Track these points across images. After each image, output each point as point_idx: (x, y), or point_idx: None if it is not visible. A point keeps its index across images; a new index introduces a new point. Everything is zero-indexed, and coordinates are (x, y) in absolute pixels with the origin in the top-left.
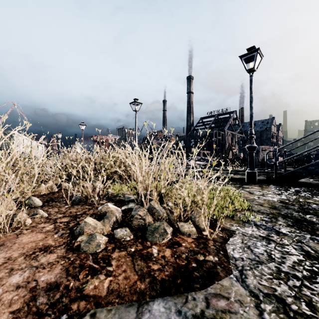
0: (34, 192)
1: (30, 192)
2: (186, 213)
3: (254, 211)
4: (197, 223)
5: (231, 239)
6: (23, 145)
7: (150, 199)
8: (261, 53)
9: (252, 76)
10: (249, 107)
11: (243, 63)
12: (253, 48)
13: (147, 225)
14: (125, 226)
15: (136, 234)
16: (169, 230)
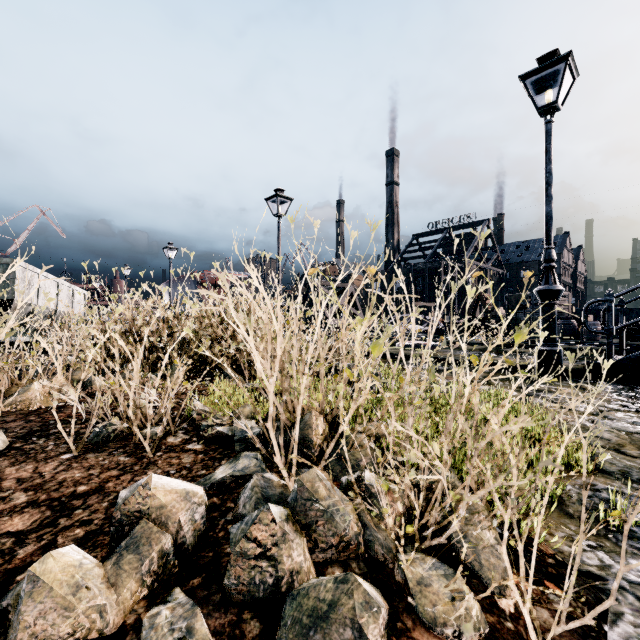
0: (12, 404)
1: (0, 405)
2: (426, 512)
3: (613, 476)
4: (475, 562)
5: (614, 637)
6: (37, 290)
7: (305, 440)
8: (574, 66)
9: (551, 122)
10: (545, 196)
11: (529, 92)
12: (555, 54)
13: (284, 585)
14: (207, 572)
15: (237, 633)
16: (377, 627)
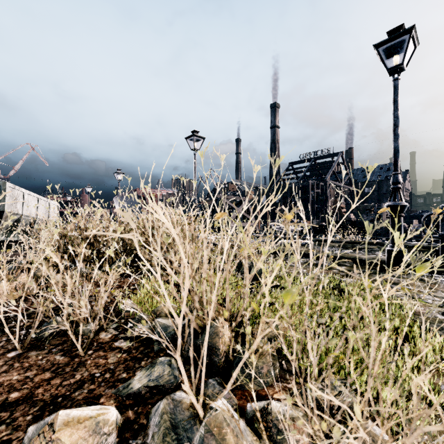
0: None
1: None
2: None
3: None
4: None
5: None
6: (22, 204)
7: (212, 347)
8: (416, 37)
9: (398, 79)
10: (393, 135)
11: (381, 57)
12: (401, 28)
13: None
14: None
15: None
16: None
